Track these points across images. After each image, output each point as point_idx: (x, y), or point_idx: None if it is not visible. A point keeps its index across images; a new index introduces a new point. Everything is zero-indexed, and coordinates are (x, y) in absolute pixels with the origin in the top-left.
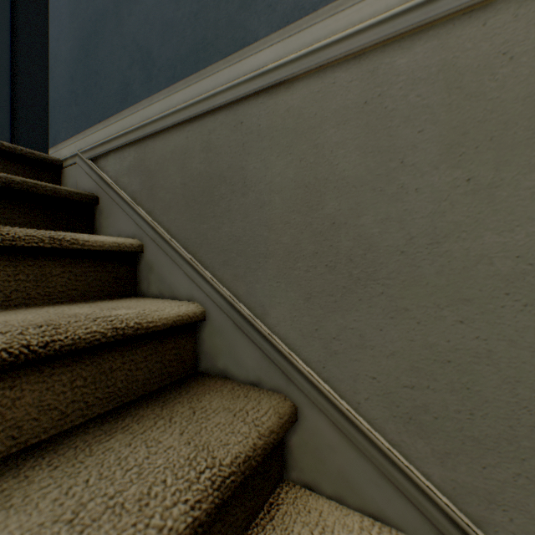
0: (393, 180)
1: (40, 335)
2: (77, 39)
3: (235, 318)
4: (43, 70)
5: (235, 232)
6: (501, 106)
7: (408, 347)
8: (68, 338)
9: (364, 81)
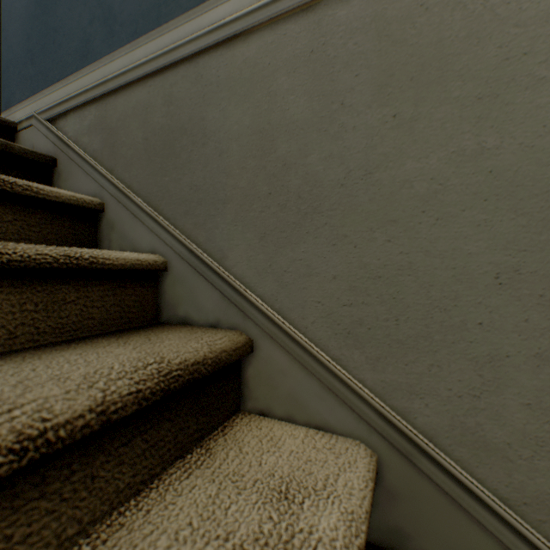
0: (335, 121)
1: None
2: None
3: (195, 265)
4: None
5: (195, 182)
6: (419, 51)
7: (347, 269)
8: (16, 254)
9: (310, 32)
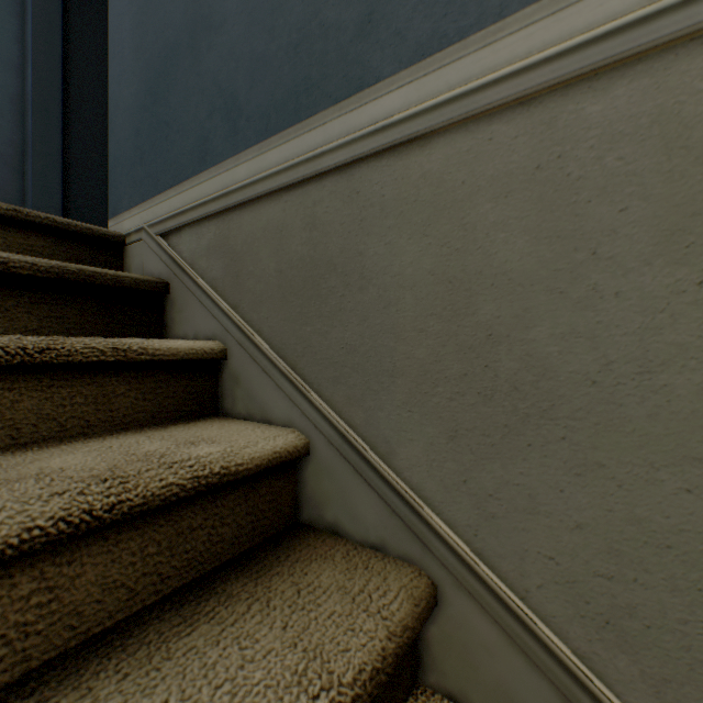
0: (580, 279)
1: (105, 494)
2: (143, 81)
3: (349, 456)
4: (100, 115)
5: (349, 339)
6: None
7: (603, 519)
8: (138, 495)
9: (535, 137)
